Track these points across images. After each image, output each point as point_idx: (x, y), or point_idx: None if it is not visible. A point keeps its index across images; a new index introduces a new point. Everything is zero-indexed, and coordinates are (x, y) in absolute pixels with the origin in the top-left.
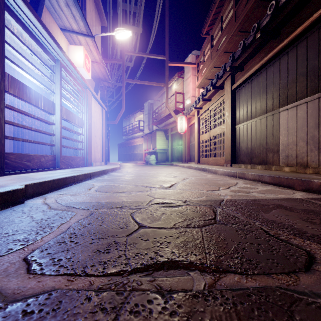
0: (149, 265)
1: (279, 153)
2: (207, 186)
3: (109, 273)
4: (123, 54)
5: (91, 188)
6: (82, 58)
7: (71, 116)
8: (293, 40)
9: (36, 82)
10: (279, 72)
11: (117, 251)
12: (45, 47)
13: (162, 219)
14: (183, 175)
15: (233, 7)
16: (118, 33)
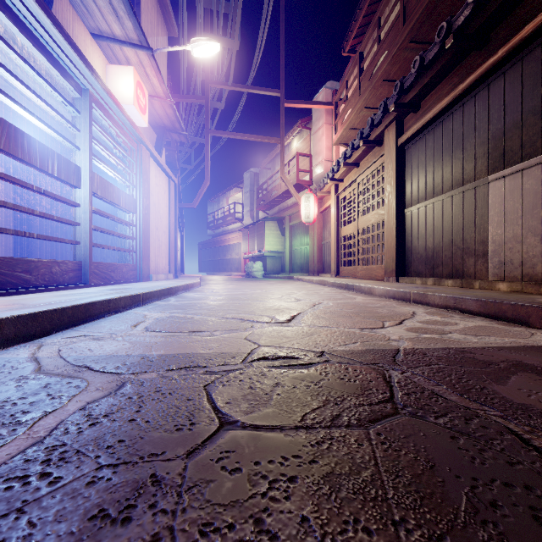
0: None
1: (487, 258)
2: (359, 319)
3: None
4: (207, 87)
5: (139, 323)
6: (130, 89)
7: (112, 192)
8: (516, 50)
9: (43, 126)
10: (487, 111)
11: (152, 513)
12: (62, 64)
13: (274, 402)
14: (312, 297)
15: None
16: (196, 47)
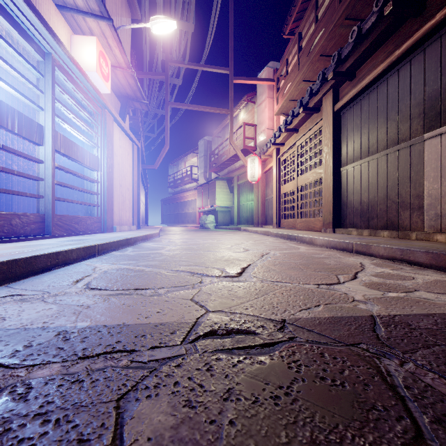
0: None
1: (423, 211)
2: (311, 272)
3: None
4: (166, 65)
5: (83, 277)
6: (93, 57)
7: (76, 150)
8: None
9: (2, 84)
10: (423, 73)
11: None
12: (23, 26)
13: None
14: (259, 247)
15: None
16: (155, 24)
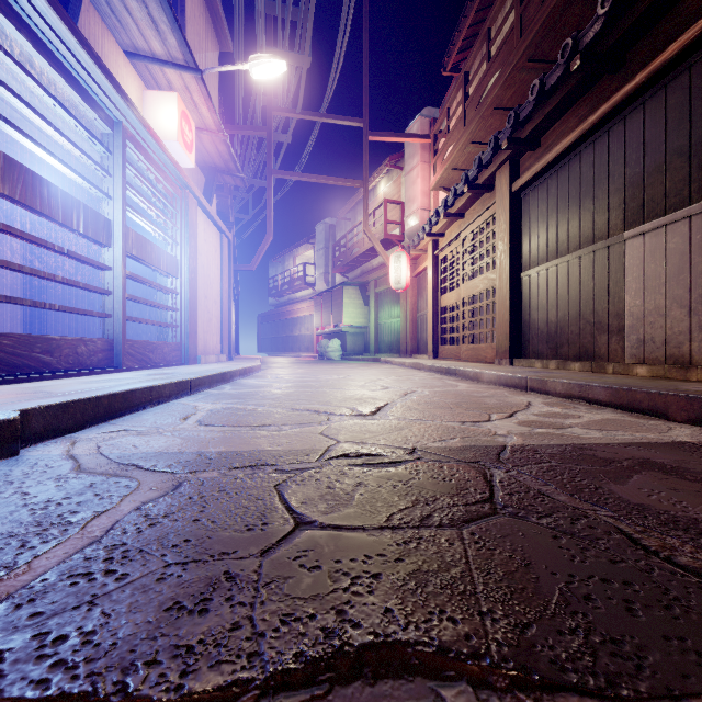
0: (319, 661)
1: (624, 335)
2: (461, 411)
3: (198, 691)
4: (269, 115)
5: (189, 416)
6: (174, 121)
7: (151, 251)
8: (658, 75)
9: (66, 170)
10: (624, 150)
11: (229, 605)
12: (89, 92)
13: (356, 502)
14: (403, 384)
15: (515, 5)
16: (256, 66)
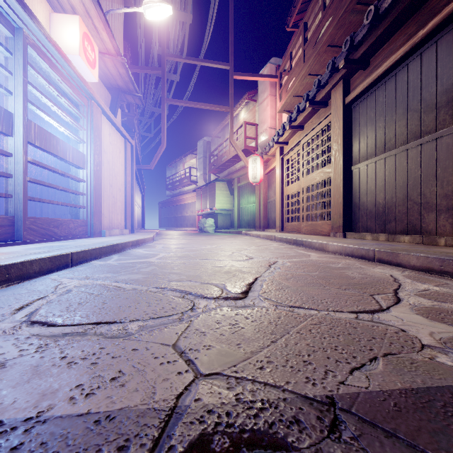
0: None
1: (452, 213)
2: (336, 290)
3: None
4: (163, 59)
5: (33, 301)
6: (76, 39)
7: (56, 144)
8: None
9: None
10: (452, 55)
11: None
12: None
13: None
14: (263, 254)
15: None
16: (148, 9)
